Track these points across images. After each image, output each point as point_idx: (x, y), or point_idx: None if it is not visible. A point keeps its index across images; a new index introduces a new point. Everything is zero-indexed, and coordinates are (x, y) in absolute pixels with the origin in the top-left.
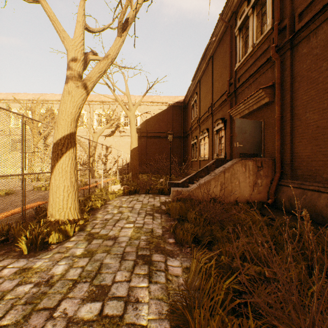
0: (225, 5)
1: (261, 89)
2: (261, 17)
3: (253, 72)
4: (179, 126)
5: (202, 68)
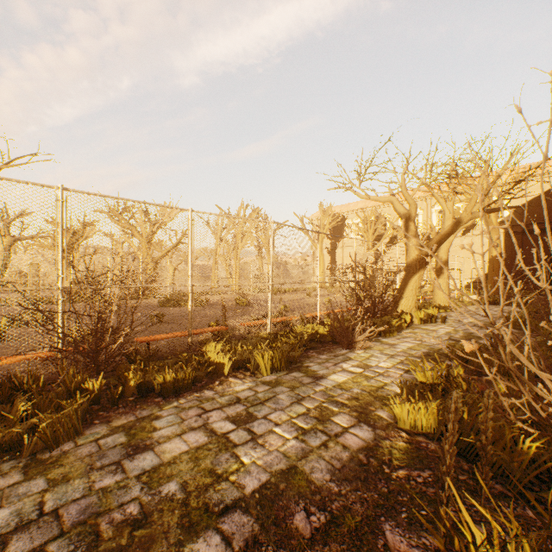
0: None
1: None
2: None
3: None
4: None
5: None
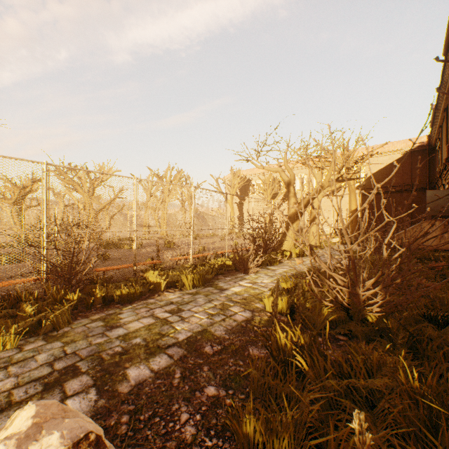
0: (441, 80)
1: None
2: None
3: None
4: (421, 175)
5: (439, 117)
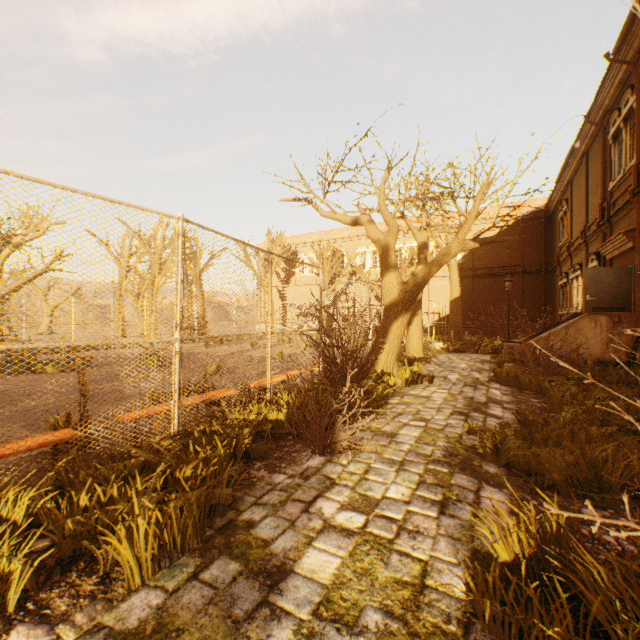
0: (592, 104)
1: (621, 234)
2: (632, 137)
3: (620, 206)
4: (535, 253)
5: (572, 167)
